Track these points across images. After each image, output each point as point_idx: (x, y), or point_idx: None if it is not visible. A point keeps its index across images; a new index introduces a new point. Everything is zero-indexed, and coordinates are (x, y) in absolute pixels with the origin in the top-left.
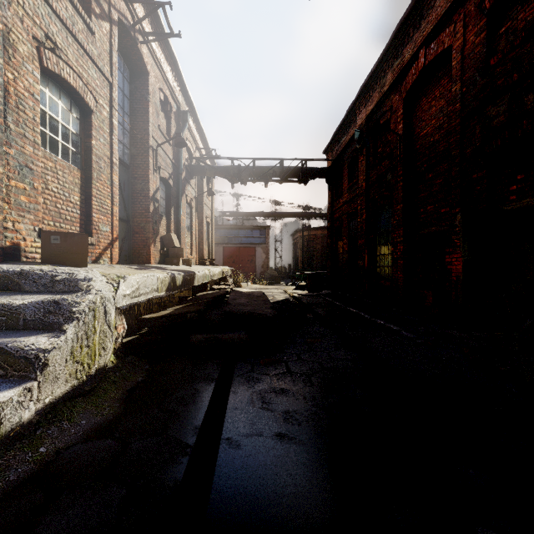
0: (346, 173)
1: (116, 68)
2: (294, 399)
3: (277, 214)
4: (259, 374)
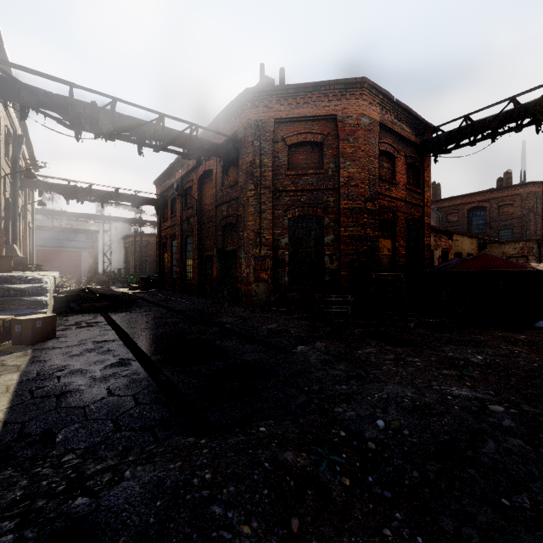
0: (170, 206)
1: None
2: (135, 316)
3: (106, 217)
4: (119, 314)
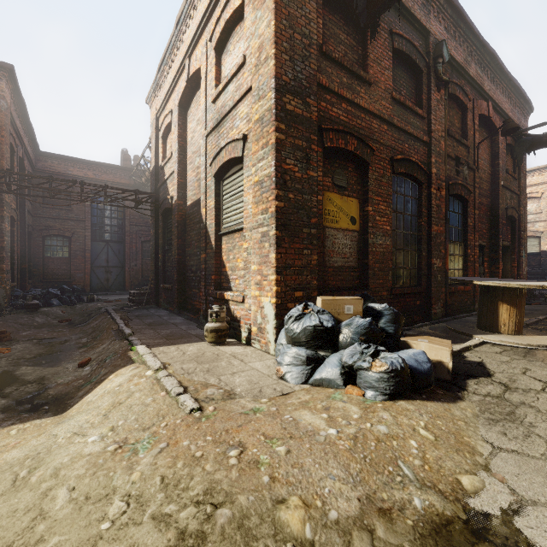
0: (388, 58)
1: None
2: None
3: None
4: None
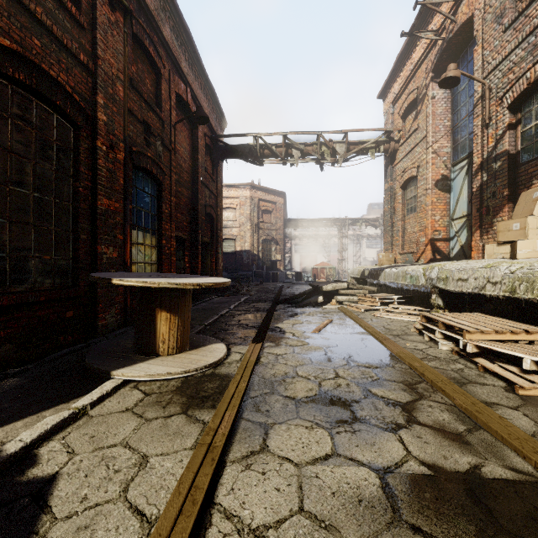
0: None
1: (430, 115)
2: None
3: None
4: None
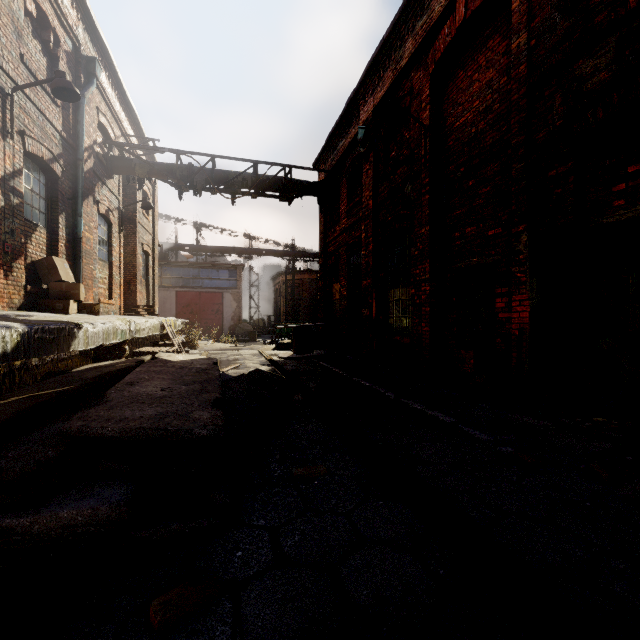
0: (345, 191)
1: None
2: None
3: (253, 250)
4: None
